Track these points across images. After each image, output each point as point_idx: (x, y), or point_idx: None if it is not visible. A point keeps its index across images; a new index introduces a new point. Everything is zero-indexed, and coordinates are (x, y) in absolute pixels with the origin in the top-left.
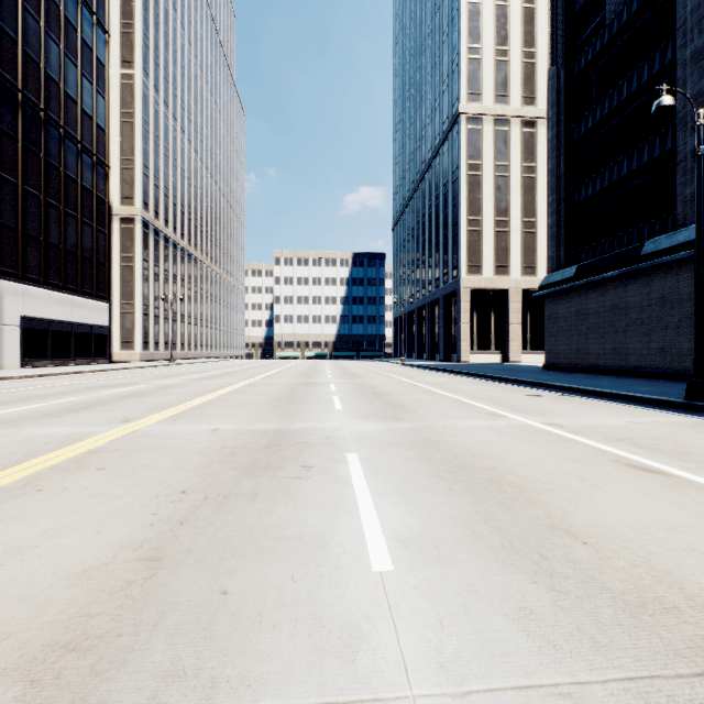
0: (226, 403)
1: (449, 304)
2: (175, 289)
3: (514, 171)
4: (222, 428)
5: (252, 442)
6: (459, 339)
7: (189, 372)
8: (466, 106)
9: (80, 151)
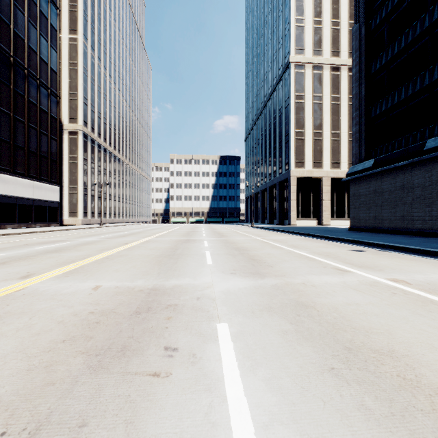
0: (121, 257)
1: (282, 187)
2: (105, 178)
3: (325, 99)
4: (104, 285)
5: (123, 305)
6: (289, 210)
7: (109, 232)
8: (294, 57)
9: (39, 85)
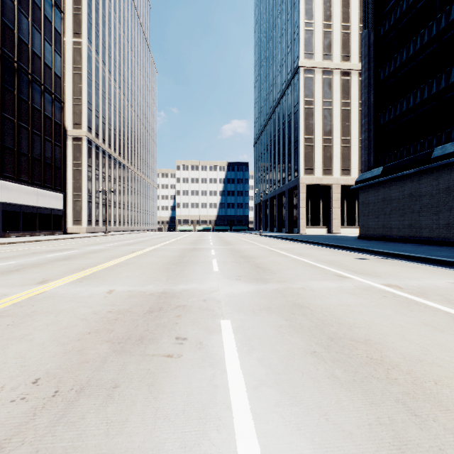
0: (130, 265)
1: (292, 194)
2: (110, 185)
3: (335, 105)
4: (117, 290)
5: (137, 306)
6: (298, 218)
7: (115, 240)
8: (304, 61)
9: (43, 91)
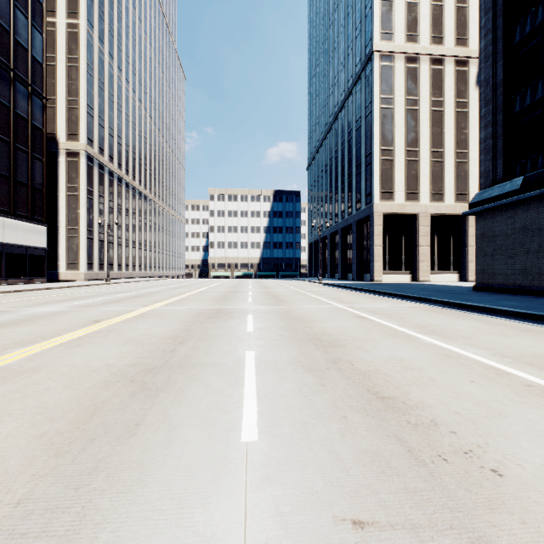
0: (1, 385)
1: (361, 228)
2: (120, 218)
3: (423, 104)
4: None
5: None
6: (372, 260)
7: (105, 293)
8: (380, 44)
9: (13, 79)
